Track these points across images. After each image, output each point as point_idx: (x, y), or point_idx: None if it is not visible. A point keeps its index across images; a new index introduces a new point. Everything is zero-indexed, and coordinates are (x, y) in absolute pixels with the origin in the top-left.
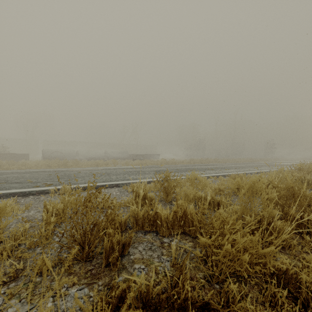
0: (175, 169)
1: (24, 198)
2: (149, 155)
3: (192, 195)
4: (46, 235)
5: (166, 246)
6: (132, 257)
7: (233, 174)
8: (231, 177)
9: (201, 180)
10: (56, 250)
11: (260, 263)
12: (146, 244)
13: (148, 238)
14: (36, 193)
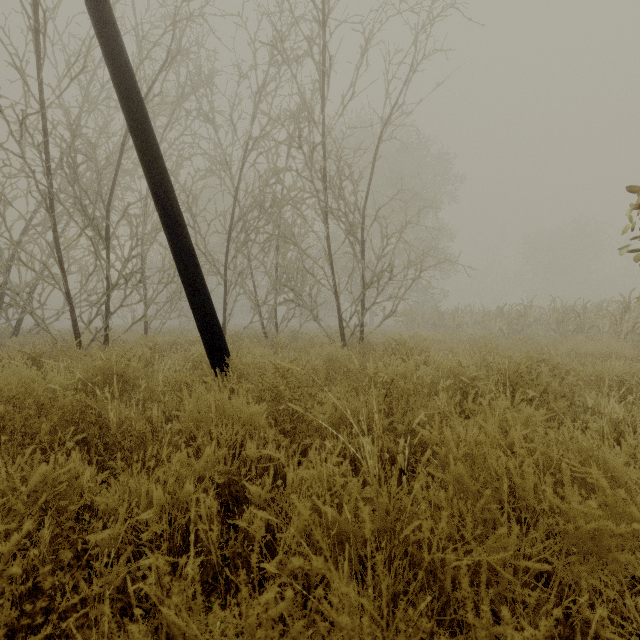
0: None
1: None
2: None
3: None
4: None
5: None
6: None
7: None
8: None
9: None
10: None
11: None
12: None
13: None
14: None
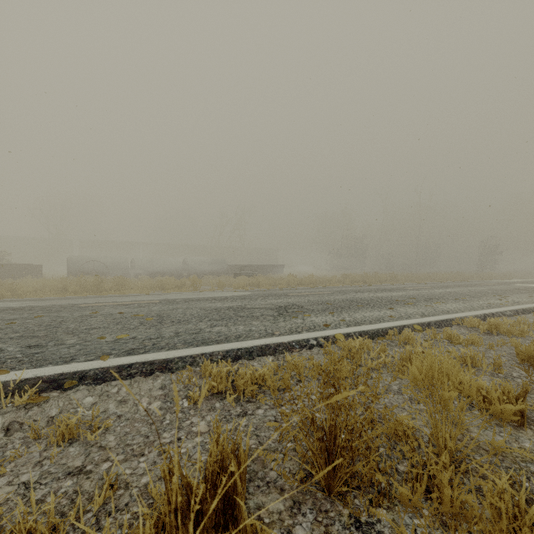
0: (321, 302)
1: None
2: (266, 267)
3: None
4: None
5: None
6: None
7: (471, 320)
8: (529, 351)
9: (474, 391)
10: None
11: None
12: None
13: None
14: None
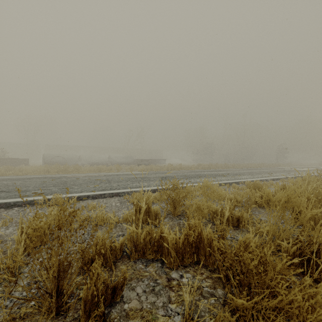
0: (183, 175)
1: (7, 211)
2: (155, 160)
3: (207, 210)
4: (12, 268)
5: (175, 285)
6: (126, 307)
7: (248, 181)
8: (248, 185)
9: (215, 189)
10: (20, 293)
11: (313, 320)
12: (148, 283)
13: (151, 271)
14: (23, 204)
